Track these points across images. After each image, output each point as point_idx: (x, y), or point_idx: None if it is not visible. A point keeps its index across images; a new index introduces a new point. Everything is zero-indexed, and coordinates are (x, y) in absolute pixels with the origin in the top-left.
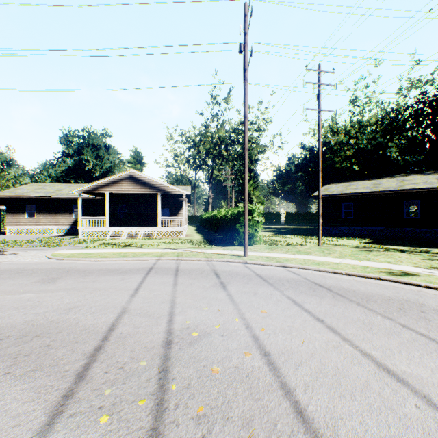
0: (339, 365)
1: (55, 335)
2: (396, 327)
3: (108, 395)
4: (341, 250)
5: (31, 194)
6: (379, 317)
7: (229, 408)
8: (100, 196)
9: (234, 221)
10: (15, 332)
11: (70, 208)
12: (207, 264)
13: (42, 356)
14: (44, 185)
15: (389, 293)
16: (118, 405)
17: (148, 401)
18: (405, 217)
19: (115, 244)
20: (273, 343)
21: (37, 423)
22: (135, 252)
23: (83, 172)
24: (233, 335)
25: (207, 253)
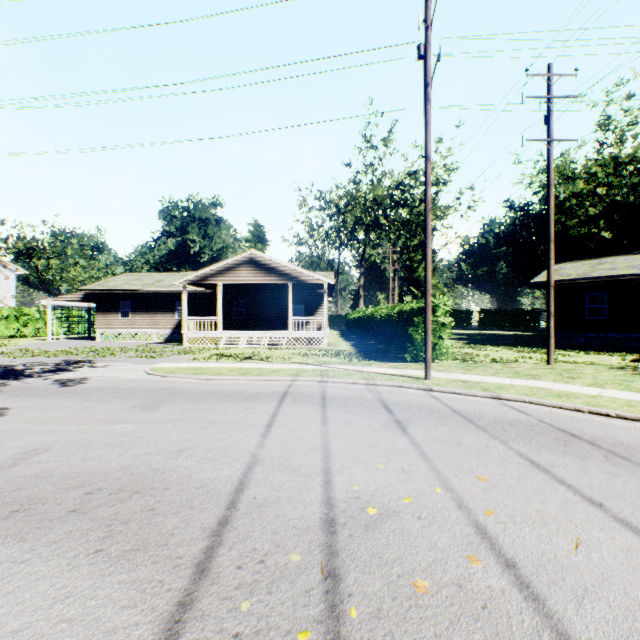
0: None
1: (160, 492)
2: None
3: (246, 612)
4: (594, 373)
5: (125, 287)
6: None
7: None
8: (211, 288)
9: (404, 323)
10: (108, 483)
11: (173, 305)
12: (367, 390)
13: (144, 527)
14: (140, 275)
15: None
16: (263, 635)
17: (313, 635)
18: None
19: (231, 356)
20: (516, 542)
21: None
22: (259, 368)
23: (188, 257)
24: (438, 519)
25: (364, 372)
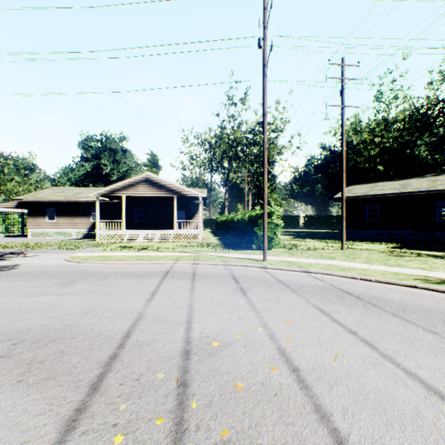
0: (380, 386)
1: (69, 340)
2: (442, 343)
3: (123, 410)
4: (368, 255)
5: (51, 197)
6: (420, 331)
7: (257, 434)
8: (117, 199)
9: (252, 224)
10: (30, 337)
11: (88, 211)
12: (224, 268)
13: (55, 364)
14: (63, 189)
15: (428, 303)
16: (133, 423)
17: (166, 420)
18: (437, 220)
19: (131, 247)
20: (301, 357)
21: (48, 440)
22: (151, 256)
23: (101, 176)
24: (257, 347)
25: (224, 257)
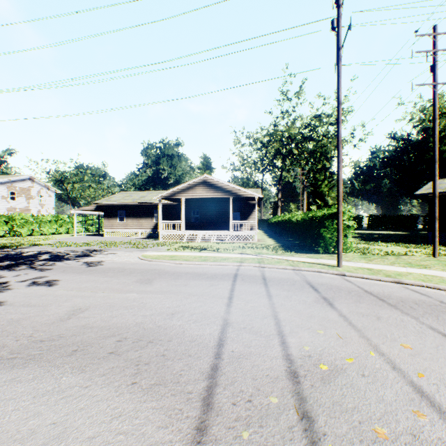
0: None
1: (166, 343)
2: None
3: (247, 440)
4: None
5: (121, 201)
6: None
7: None
8: (176, 201)
9: (316, 225)
10: (130, 335)
11: (151, 213)
12: (295, 273)
13: (160, 368)
14: (130, 193)
15: None
16: None
17: None
18: None
19: (192, 247)
20: None
21: None
22: (214, 257)
23: (160, 180)
24: (379, 378)
25: (290, 261)
